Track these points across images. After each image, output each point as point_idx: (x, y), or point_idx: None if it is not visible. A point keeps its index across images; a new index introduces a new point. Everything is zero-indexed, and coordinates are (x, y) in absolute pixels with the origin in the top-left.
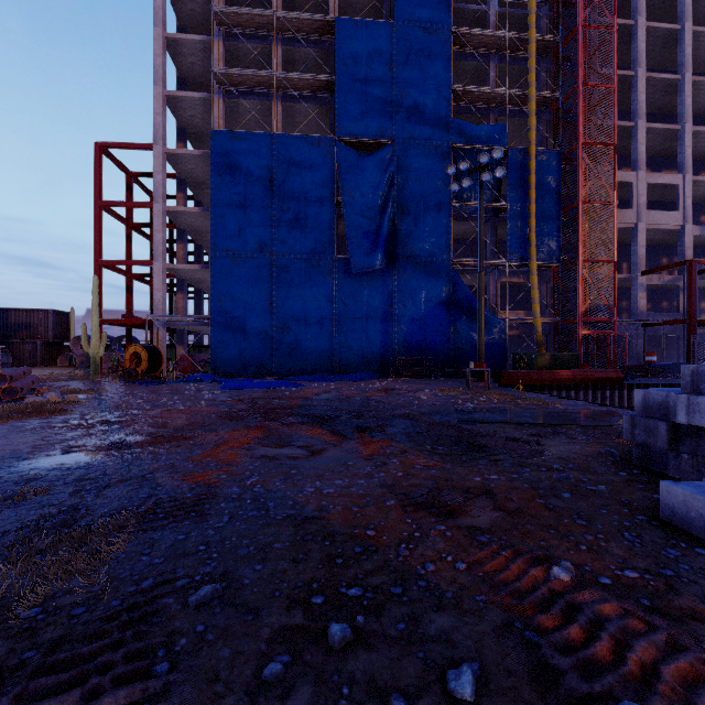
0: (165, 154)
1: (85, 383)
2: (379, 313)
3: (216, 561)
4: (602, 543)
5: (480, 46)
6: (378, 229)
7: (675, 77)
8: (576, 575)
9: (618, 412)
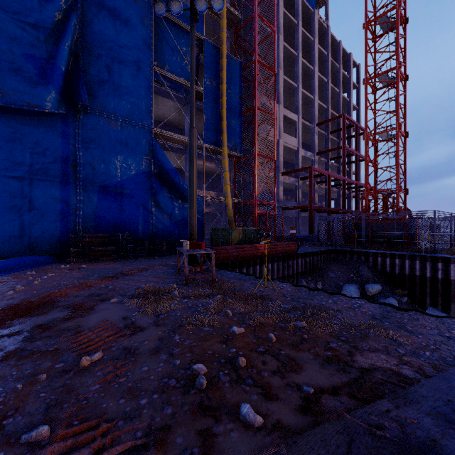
0: None
1: None
2: (54, 174)
3: None
4: None
5: None
6: (51, 57)
7: (295, 53)
8: None
9: None
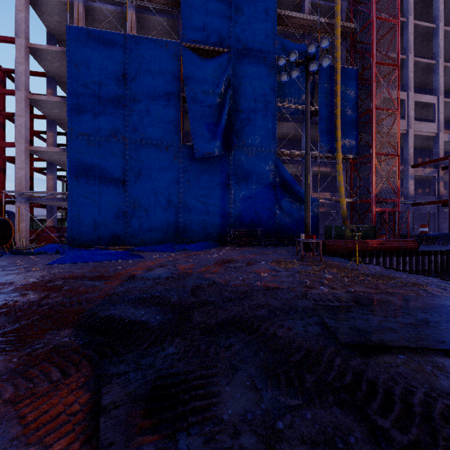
0: (28, 49)
1: None
2: (218, 192)
3: None
4: None
5: None
6: (217, 122)
7: (432, 26)
8: None
9: None
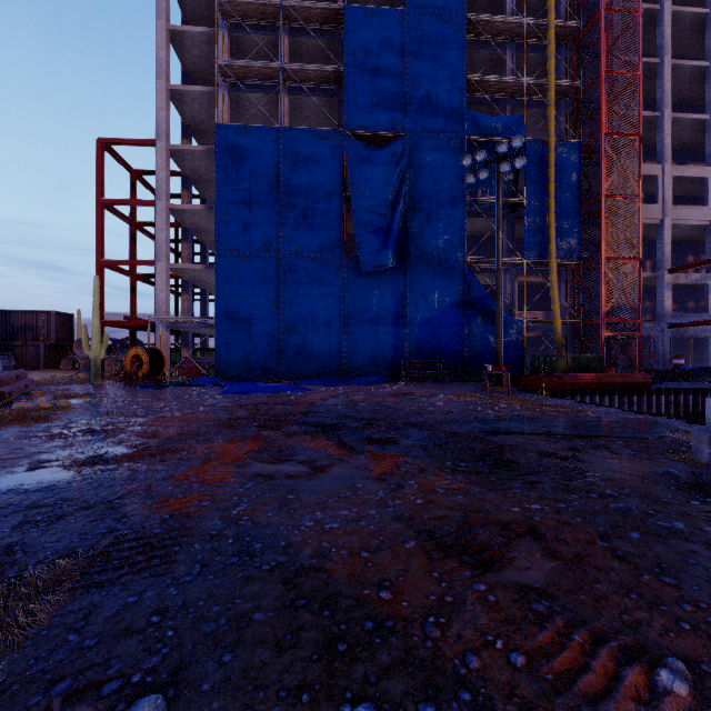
0: (169, 150)
1: (84, 387)
2: (390, 314)
3: (169, 644)
4: (709, 618)
5: (496, 34)
6: (389, 226)
7: (703, 64)
8: (695, 684)
9: (660, 421)
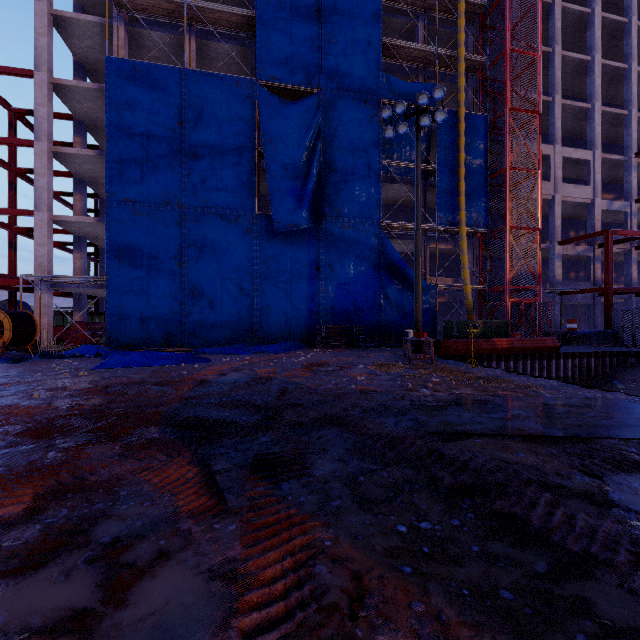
0: (52, 85)
1: None
2: (305, 277)
3: None
4: None
5: (410, 3)
6: (303, 185)
7: (586, 58)
8: None
9: (635, 403)
